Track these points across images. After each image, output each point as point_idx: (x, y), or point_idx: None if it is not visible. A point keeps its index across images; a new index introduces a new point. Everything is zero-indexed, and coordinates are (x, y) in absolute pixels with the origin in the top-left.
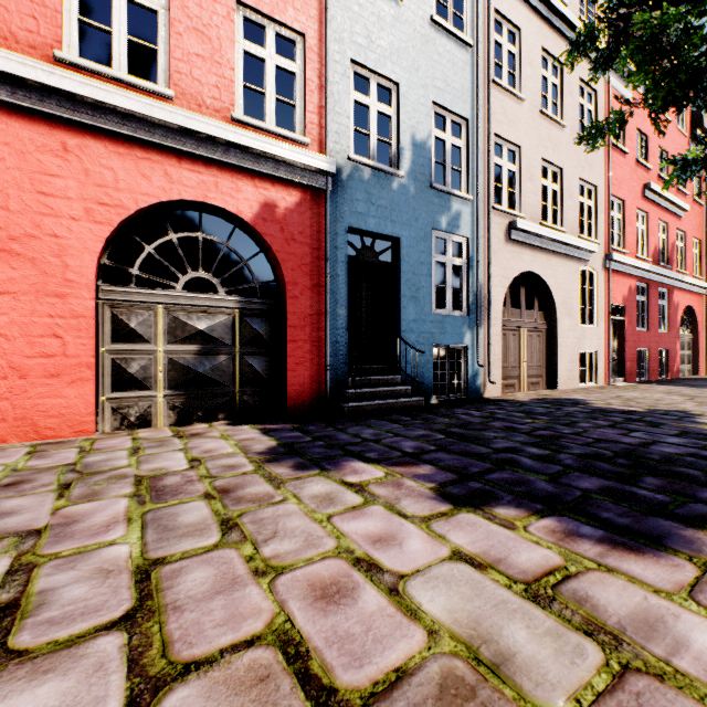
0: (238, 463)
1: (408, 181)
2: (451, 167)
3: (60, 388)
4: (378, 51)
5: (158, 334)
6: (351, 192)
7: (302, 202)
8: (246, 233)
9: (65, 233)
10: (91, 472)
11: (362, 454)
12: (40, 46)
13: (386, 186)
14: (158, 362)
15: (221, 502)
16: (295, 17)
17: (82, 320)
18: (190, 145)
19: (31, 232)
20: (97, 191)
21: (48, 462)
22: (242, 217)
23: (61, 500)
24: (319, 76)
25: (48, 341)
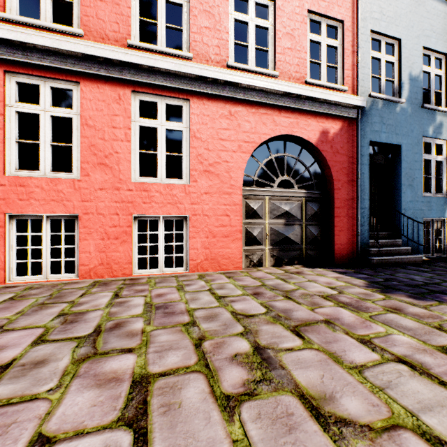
0: (365, 292)
1: (406, 105)
2: (434, 91)
3: (228, 243)
4: (387, 20)
5: (265, 213)
6: (370, 118)
7: (342, 128)
8: (308, 151)
9: (230, 159)
10: (284, 290)
11: (446, 293)
12: (220, 61)
13: (392, 110)
14: (265, 230)
15: (407, 315)
16: (338, 11)
17: (237, 206)
18: (286, 102)
19: (217, 160)
20: (243, 135)
21: (248, 283)
22: (310, 141)
23: (303, 305)
24: (352, 46)
25: (223, 218)
